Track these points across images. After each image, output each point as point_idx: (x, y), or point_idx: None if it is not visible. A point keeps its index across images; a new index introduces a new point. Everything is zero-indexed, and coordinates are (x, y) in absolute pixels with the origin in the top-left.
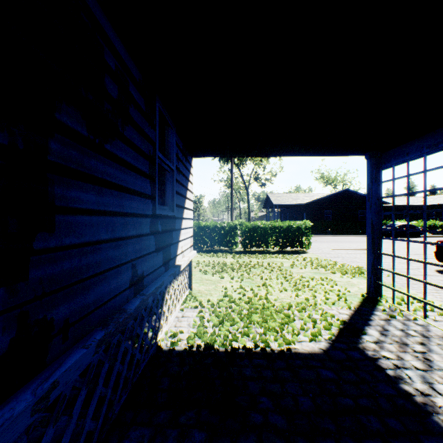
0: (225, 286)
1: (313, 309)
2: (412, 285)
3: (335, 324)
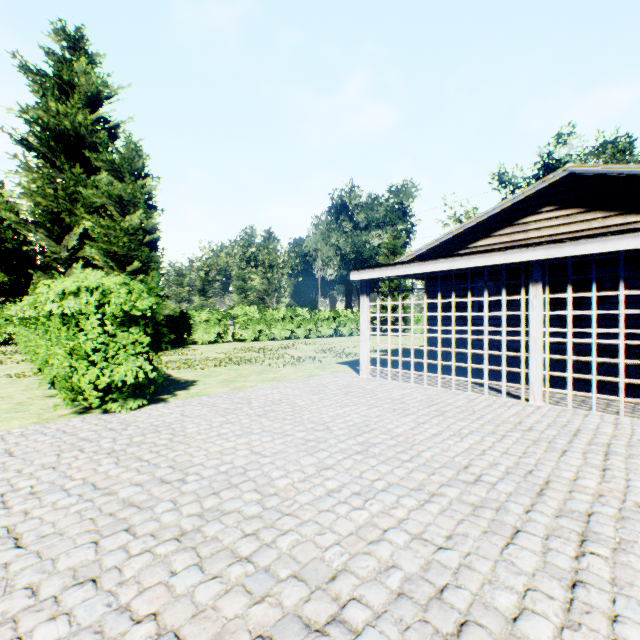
0: None
1: None
2: None
3: None
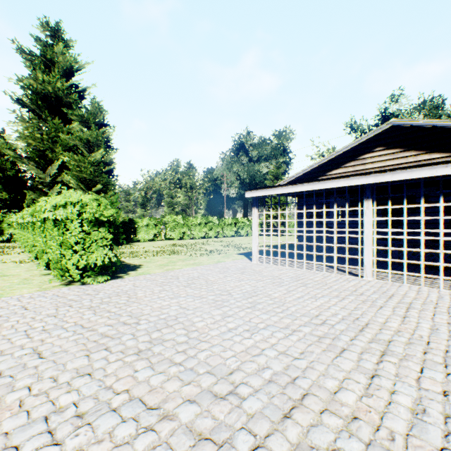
0: None
1: None
2: None
3: None
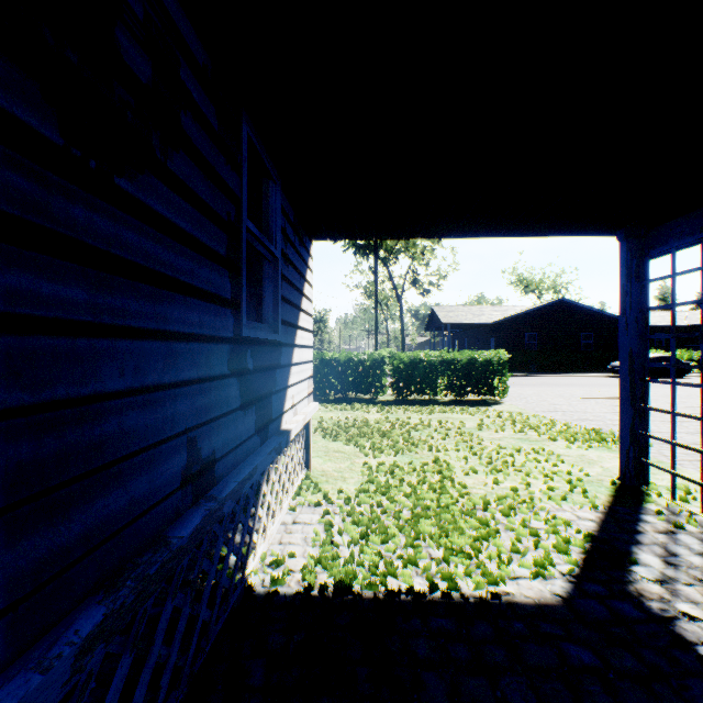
0: (369, 463)
1: (528, 510)
2: (697, 463)
3: (575, 541)
